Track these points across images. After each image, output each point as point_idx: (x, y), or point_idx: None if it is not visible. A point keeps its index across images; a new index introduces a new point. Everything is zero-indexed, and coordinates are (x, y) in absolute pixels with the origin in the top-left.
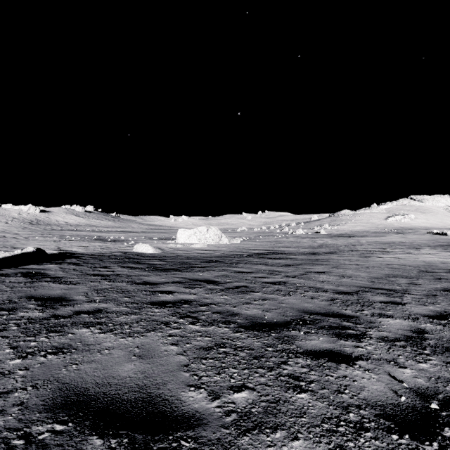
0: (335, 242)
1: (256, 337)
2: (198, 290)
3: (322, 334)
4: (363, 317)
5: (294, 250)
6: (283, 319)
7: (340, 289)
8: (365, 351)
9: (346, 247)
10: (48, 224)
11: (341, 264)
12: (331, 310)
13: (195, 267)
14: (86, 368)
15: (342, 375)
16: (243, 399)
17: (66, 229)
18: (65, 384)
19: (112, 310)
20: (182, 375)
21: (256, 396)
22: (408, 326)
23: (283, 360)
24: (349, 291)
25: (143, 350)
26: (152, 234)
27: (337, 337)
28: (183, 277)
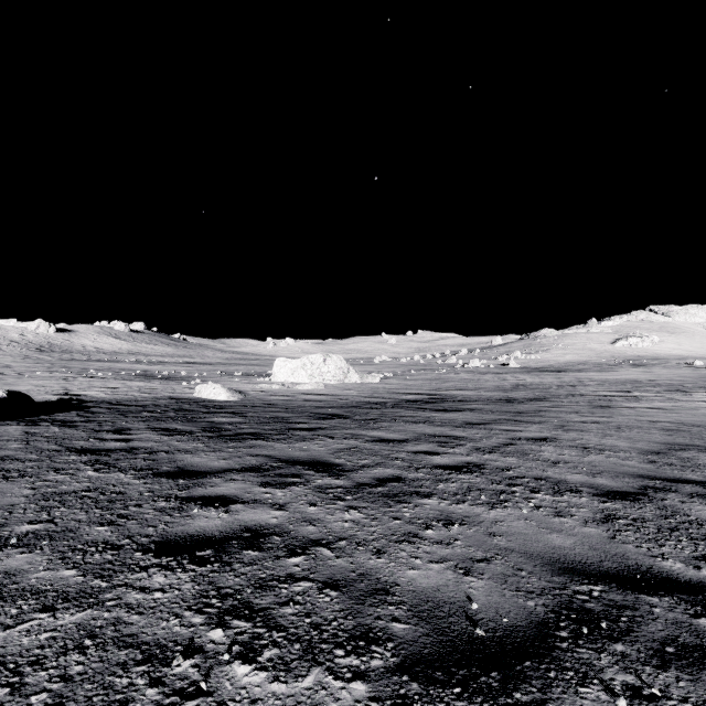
0: (538, 380)
1: None
2: (293, 494)
3: (689, 704)
4: None
5: (472, 395)
6: (525, 611)
7: (603, 483)
8: None
9: (560, 390)
10: (68, 351)
11: (567, 422)
12: (629, 560)
13: (297, 429)
14: None
15: None
16: None
17: (95, 359)
18: None
19: (22, 585)
20: None
21: None
22: None
23: None
24: (625, 489)
25: None
26: (234, 367)
27: None
28: (267, 454)
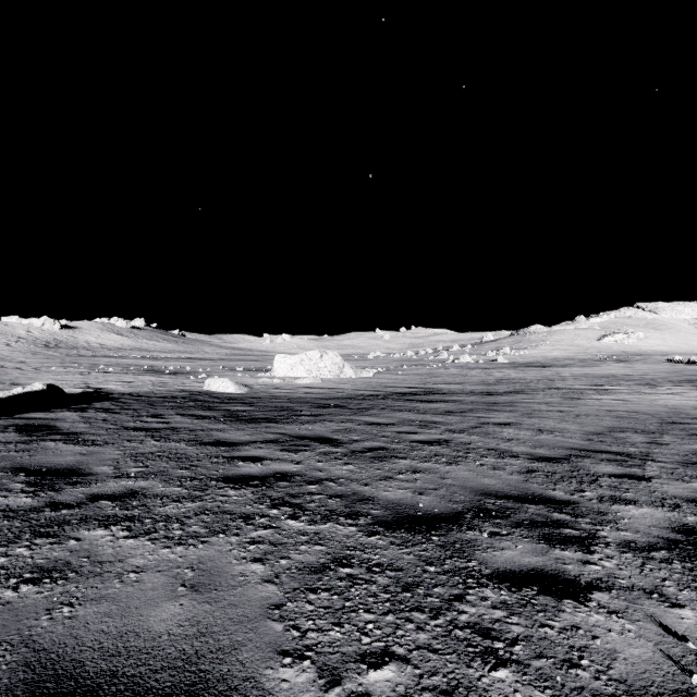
0: (521, 375)
1: (405, 545)
2: (305, 456)
3: (520, 537)
4: (586, 503)
5: (458, 388)
6: (450, 508)
7: (539, 452)
8: (603, 572)
9: (540, 384)
10: (74, 347)
11: (535, 411)
12: (529, 490)
13: (301, 416)
14: (87, 615)
15: (569, 624)
16: (387, 685)
17: (101, 355)
18: (39, 653)
19: (155, 492)
20: (269, 627)
21: (412, 676)
22: (666, 520)
23: (458, 592)
24: (554, 456)
25: (201, 573)
26: (235, 363)
27: (548, 544)
28: (280, 432)
